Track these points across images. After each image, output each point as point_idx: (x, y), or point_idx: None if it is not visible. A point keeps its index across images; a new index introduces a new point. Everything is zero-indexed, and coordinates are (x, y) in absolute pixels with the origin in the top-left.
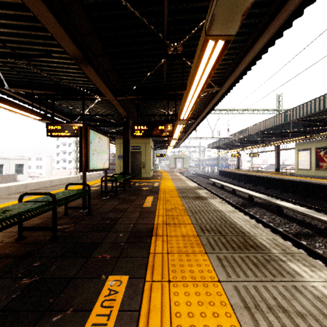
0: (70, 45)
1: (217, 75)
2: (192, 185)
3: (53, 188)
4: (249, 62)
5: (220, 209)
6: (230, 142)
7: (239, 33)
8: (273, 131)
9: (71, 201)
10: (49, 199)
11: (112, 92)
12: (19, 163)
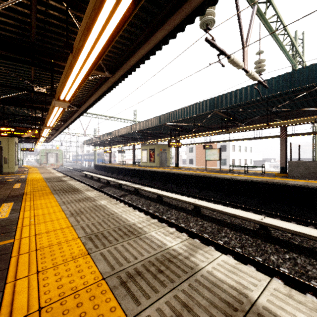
0: None
1: (76, 101)
2: (60, 175)
3: None
4: (91, 102)
5: (72, 184)
6: (102, 140)
7: (83, 89)
8: (129, 136)
9: None
10: None
11: None
12: None
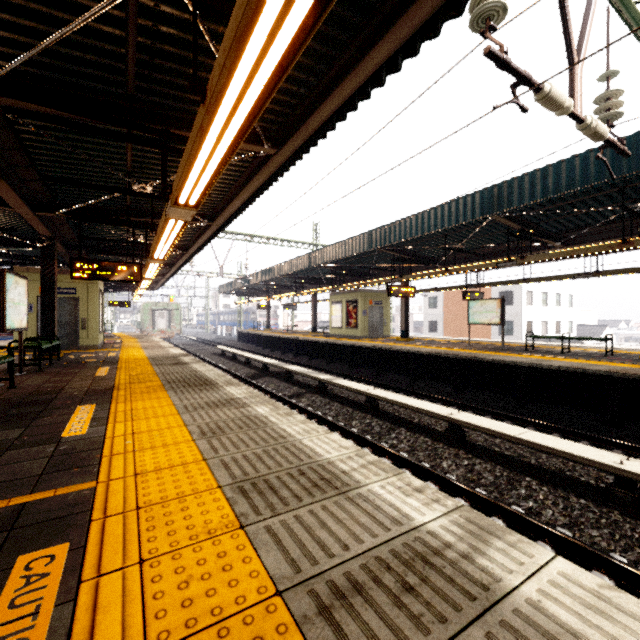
0: None
1: (206, 207)
2: (177, 353)
3: None
4: (236, 209)
5: (199, 370)
6: (254, 285)
7: (220, 183)
8: (306, 274)
9: None
10: None
11: (27, 202)
12: None
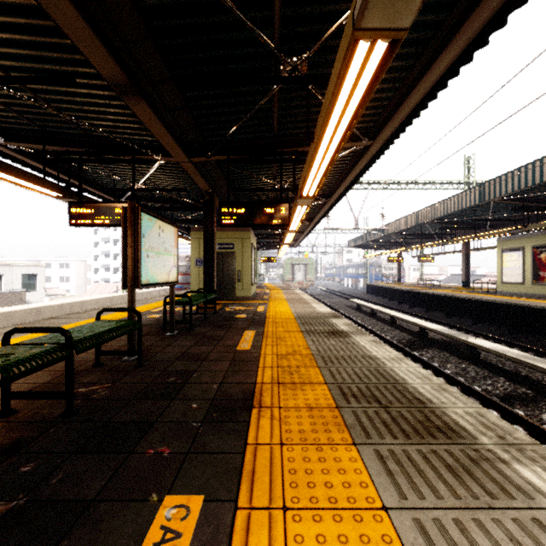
0: (104, 60)
1: (367, 119)
2: (323, 311)
3: (82, 315)
4: (424, 94)
5: (375, 354)
6: (385, 237)
7: (408, 42)
8: (459, 217)
9: (104, 341)
10: (62, 338)
11: (183, 148)
12: (29, 273)
